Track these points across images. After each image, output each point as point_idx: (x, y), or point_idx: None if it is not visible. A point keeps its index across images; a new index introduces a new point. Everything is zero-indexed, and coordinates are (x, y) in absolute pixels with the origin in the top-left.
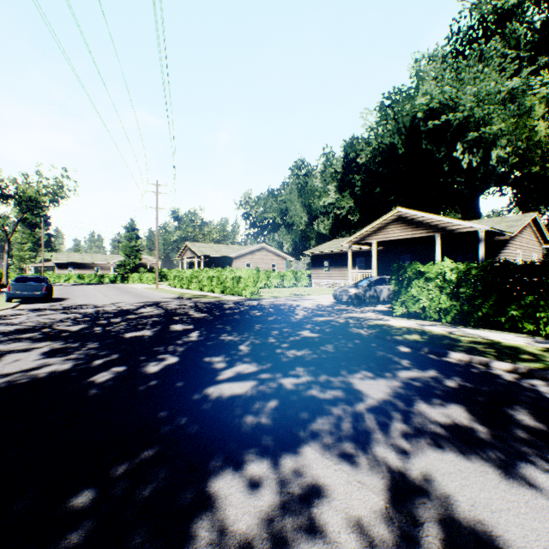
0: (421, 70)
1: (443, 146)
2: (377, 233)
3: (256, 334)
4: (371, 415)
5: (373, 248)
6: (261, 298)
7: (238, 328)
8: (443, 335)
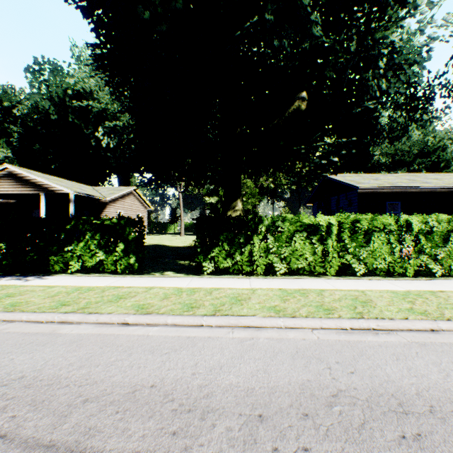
0: (83, 57)
1: (91, 125)
2: None
3: None
4: None
5: None
6: None
7: None
8: None
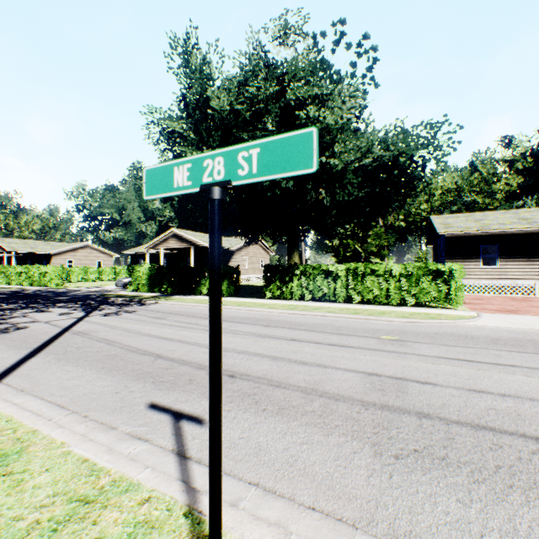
0: None
1: None
2: (163, 243)
3: (33, 299)
4: (51, 307)
5: (161, 253)
6: (64, 288)
7: (25, 298)
8: (127, 295)
